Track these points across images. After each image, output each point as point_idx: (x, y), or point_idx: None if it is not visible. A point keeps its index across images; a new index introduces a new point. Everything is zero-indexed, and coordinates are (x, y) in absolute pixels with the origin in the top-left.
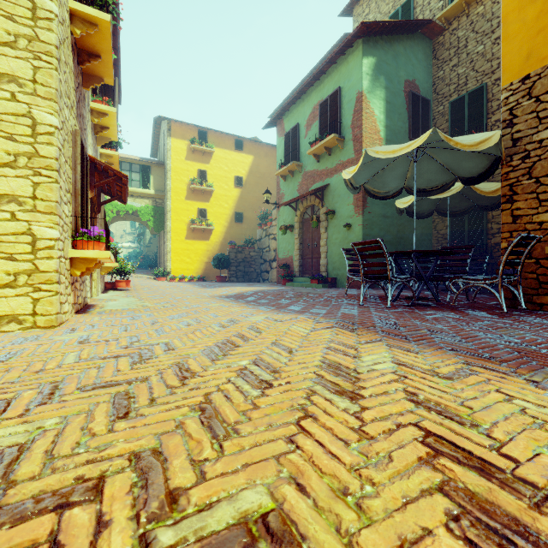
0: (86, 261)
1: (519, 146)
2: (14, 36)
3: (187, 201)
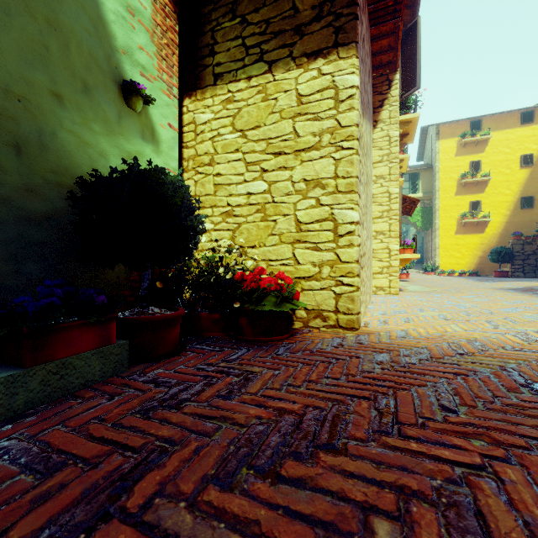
0: (405, 260)
1: None
2: (382, 156)
3: (457, 197)
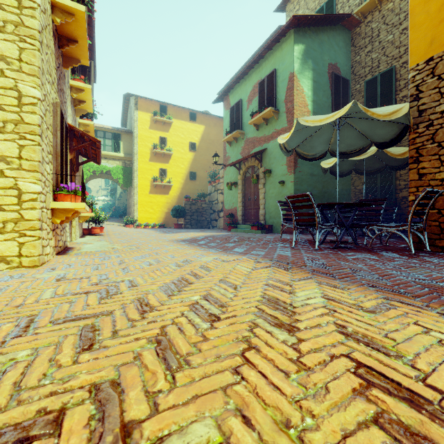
0: (64, 211)
1: (424, 116)
2: (3, 22)
3: (151, 163)
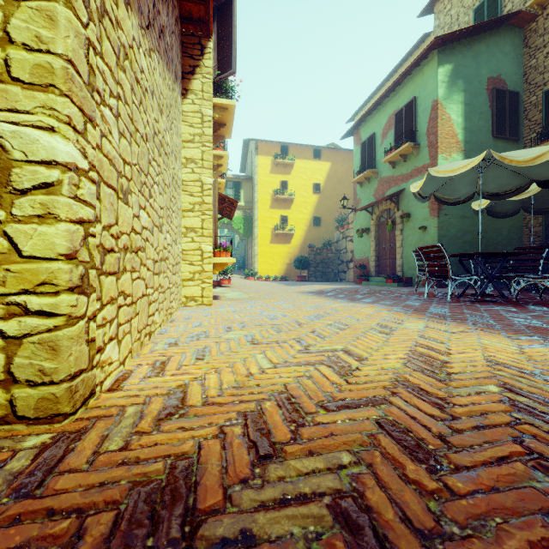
0: (221, 265)
1: None
2: (193, 136)
3: (272, 210)
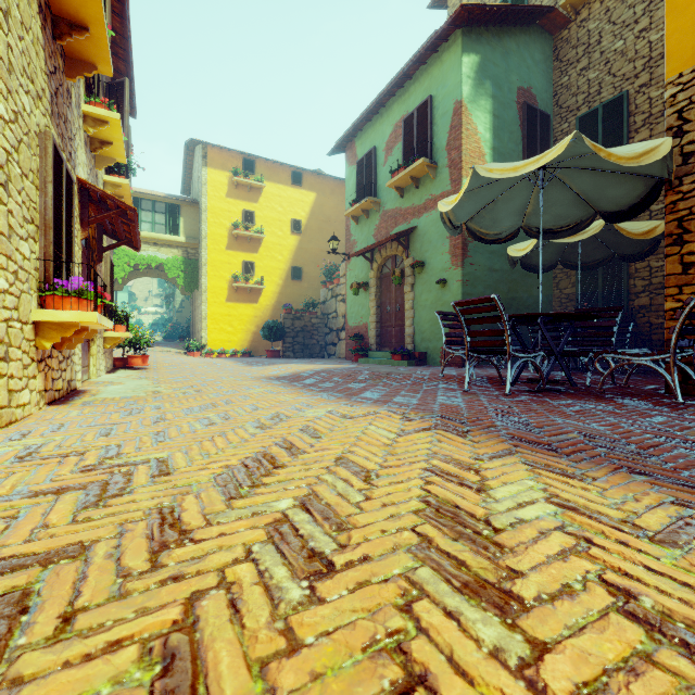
0: (60, 327)
1: (692, 164)
2: None
3: (229, 252)
